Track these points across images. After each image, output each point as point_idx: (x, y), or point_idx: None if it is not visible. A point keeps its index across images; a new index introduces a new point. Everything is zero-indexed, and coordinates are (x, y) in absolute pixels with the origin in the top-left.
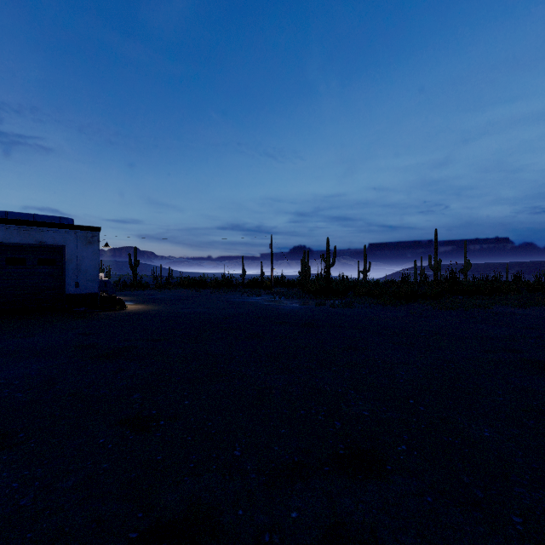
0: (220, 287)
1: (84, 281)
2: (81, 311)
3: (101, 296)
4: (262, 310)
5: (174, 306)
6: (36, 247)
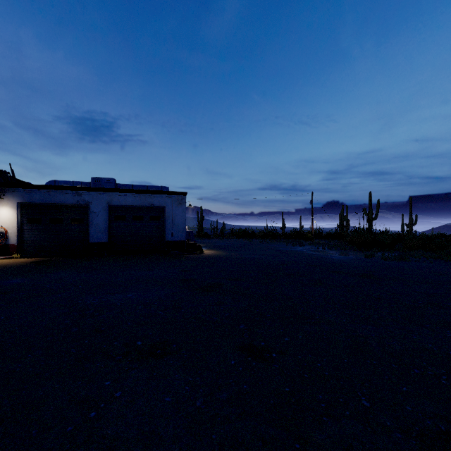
0: (266, 237)
1: (177, 232)
2: (175, 253)
3: (187, 243)
4: (312, 259)
5: (236, 252)
6: (148, 208)
